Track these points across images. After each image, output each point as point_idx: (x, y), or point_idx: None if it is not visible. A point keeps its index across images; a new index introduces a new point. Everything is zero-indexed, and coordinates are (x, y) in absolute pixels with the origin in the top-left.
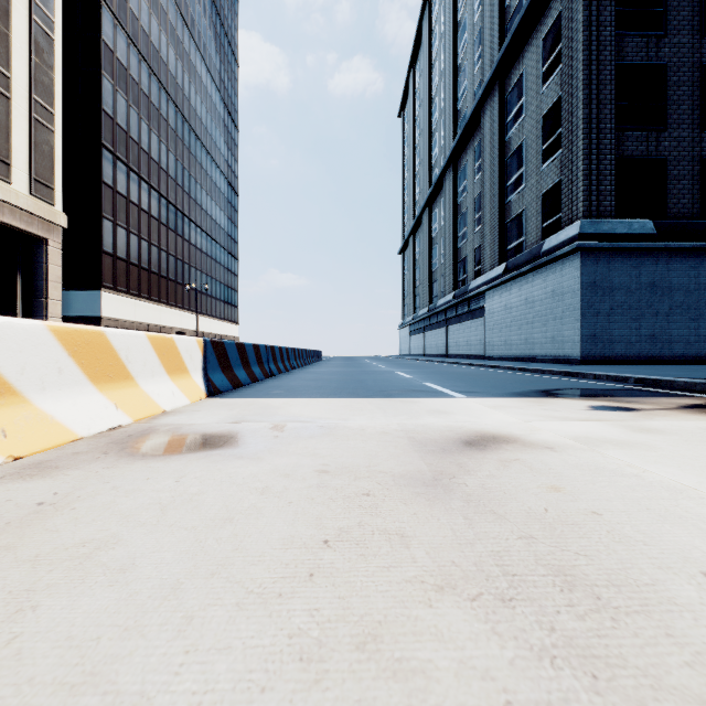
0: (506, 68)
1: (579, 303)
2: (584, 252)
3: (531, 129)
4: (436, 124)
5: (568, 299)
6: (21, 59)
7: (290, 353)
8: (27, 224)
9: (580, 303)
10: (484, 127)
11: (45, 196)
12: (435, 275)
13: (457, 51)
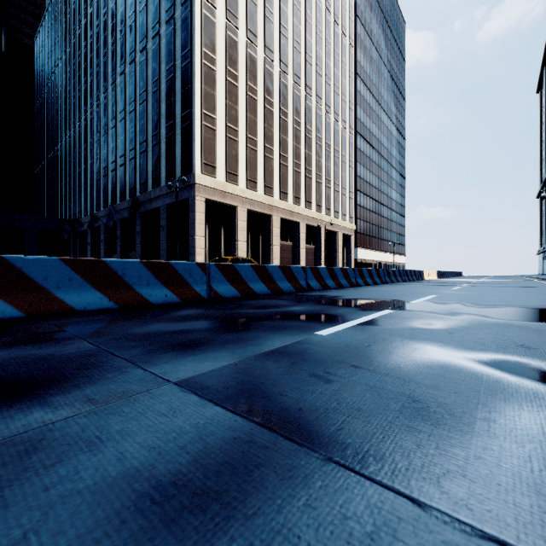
0: None
1: None
2: None
3: None
4: None
5: None
6: (347, 181)
7: (447, 273)
8: (348, 232)
9: None
10: None
11: (351, 221)
12: None
13: None
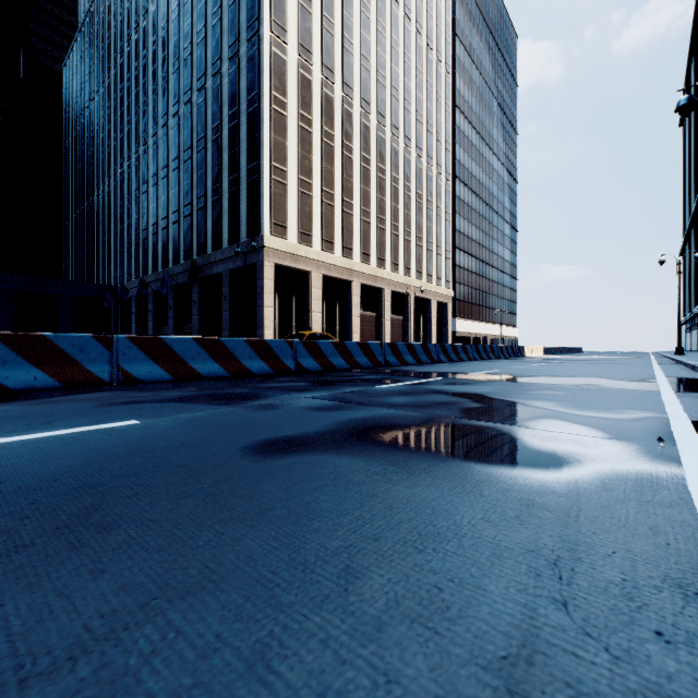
0: None
1: None
2: None
3: None
4: None
5: None
6: (443, 237)
7: (560, 349)
8: (444, 299)
9: None
10: None
11: (448, 286)
12: None
13: None
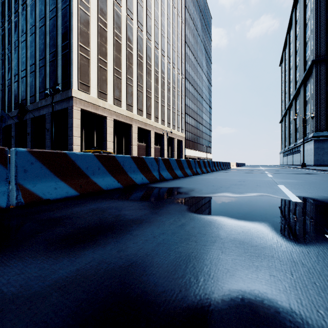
0: (305, 81)
1: (313, 152)
2: (314, 140)
3: (310, 102)
4: (291, 79)
5: (312, 151)
6: (180, 106)
7: (240, 164)
8: (181, 138)
9: (313, 152)
10: (301, 94)
11: (182, 132)
12: (291, 135)
13: (296, 60)
